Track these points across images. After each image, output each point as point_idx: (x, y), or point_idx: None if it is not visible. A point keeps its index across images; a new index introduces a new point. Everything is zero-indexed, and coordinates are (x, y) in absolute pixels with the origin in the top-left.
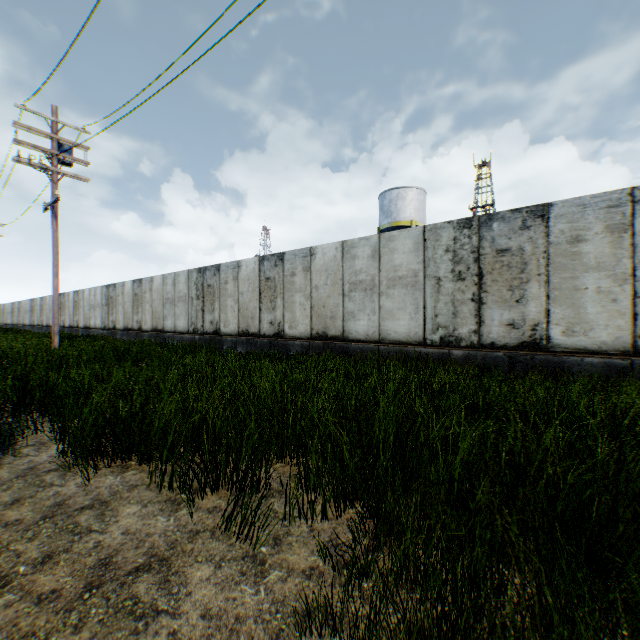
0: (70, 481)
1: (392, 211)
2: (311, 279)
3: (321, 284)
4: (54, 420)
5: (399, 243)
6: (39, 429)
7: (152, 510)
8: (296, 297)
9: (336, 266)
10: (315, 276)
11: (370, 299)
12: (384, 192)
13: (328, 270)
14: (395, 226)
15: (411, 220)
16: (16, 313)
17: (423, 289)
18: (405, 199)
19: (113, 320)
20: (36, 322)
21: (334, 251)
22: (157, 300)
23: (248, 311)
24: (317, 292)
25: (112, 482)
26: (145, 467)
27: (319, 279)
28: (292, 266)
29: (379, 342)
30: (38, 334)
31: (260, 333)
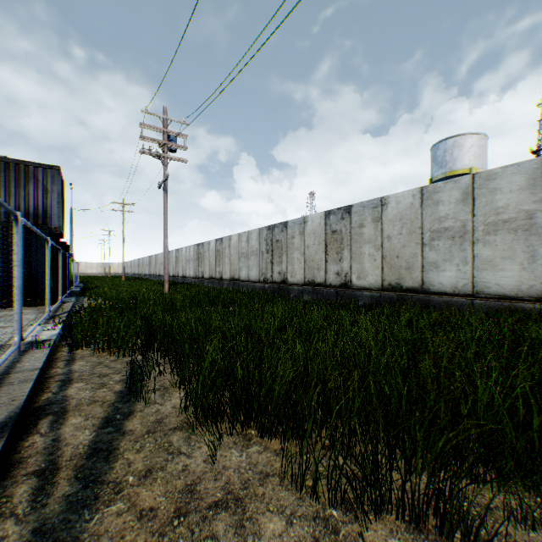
0: (195, 449)
1: (446, 161)
2: (382, 229)
3: (394, 234)
4: (172, 363)
5: (502, 181)
6: (161, 372)
7: (303, 535)
8: (365, 248)
9: (413, 214)
10: (387, 226)
11: (459, 247)
12: (437, 143)
13: (403, 219)
14: (450, 176)
15: (469, 168)
16: (140, 266)
17: (541, 233)
18: (462, 147)
19: (201, 271)
20: (152, 272)
21: (410, 198)
22: (234, 254)
23: (314, 263)
24: (389, 242)
25: (238, 461)
26: (267, 442)
27: (392, 229)
28: (360, 218)
29: (472, 296)
30: (153, 281)
31: (326, 283)
